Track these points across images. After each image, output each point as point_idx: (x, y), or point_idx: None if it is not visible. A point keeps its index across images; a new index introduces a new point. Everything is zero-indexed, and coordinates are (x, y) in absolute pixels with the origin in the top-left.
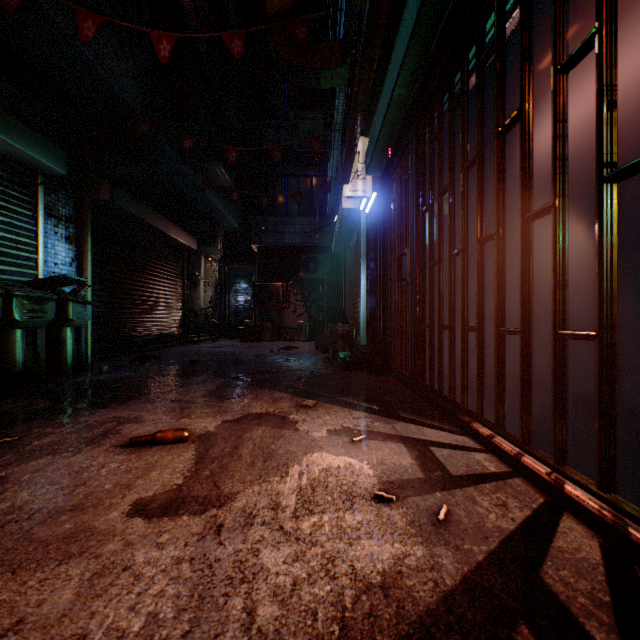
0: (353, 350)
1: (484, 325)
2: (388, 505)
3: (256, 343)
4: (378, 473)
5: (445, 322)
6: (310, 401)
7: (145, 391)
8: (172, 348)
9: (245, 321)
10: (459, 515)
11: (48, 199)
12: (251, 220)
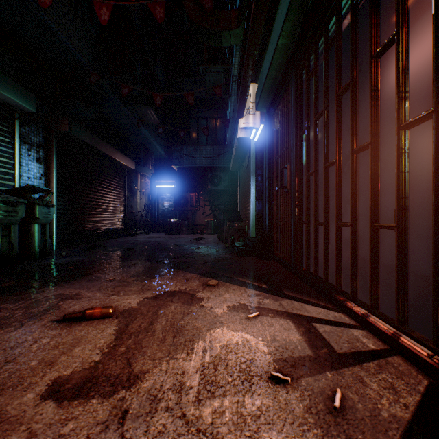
0: (245, 241)
1: (357, 221)
2: (284, 387)
3: (176, 235)
4: (272, 350)
5: None
6: (214, 281)
7: (89, 272)
8: (116, 239)
9: (169, 220)
10: (353, 400)
11: (23, 130)
12: (173, 148)
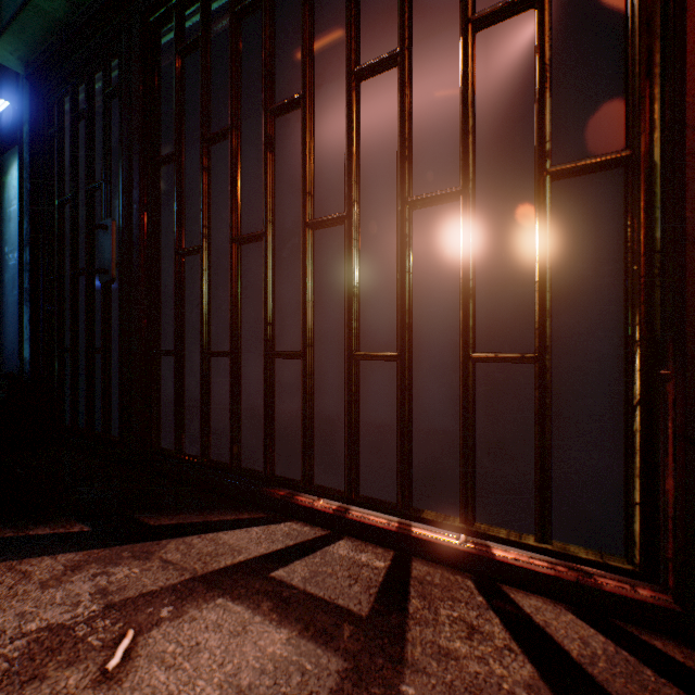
0: None
1: (312, 349)
2: None
3: None
4: None
5: (163, 347)
6: None
7: None
8: None
9: None
10: None
11: None
12: None
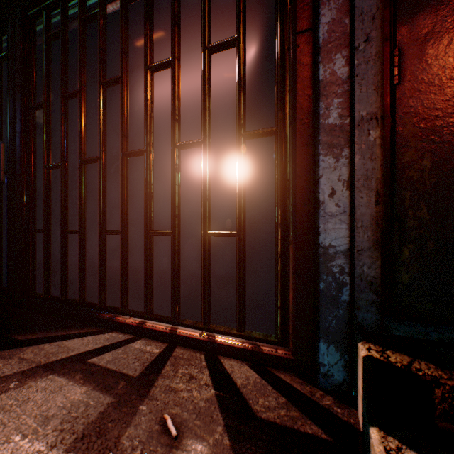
0: None
1: (128, 228)
2: None
3: None
4: (54, 438)
5: None
6: None
7: None
8: None
9: None
10: (179, 414)
11: None
12: None
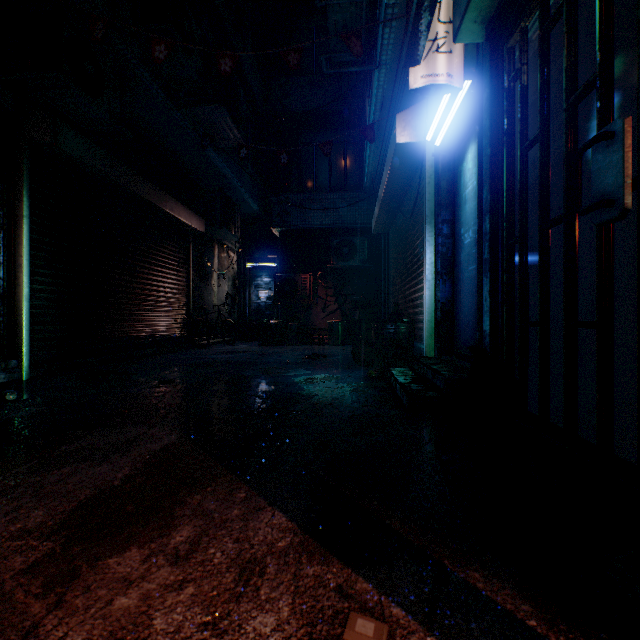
0: (416, 366)
1: None
2: None
3: (276, 347)
4: None
5: None
6: (365, 633)
7: None
8: (169, 354)
9: (265, 320)
10: None
11: None
12: (272, 199)
